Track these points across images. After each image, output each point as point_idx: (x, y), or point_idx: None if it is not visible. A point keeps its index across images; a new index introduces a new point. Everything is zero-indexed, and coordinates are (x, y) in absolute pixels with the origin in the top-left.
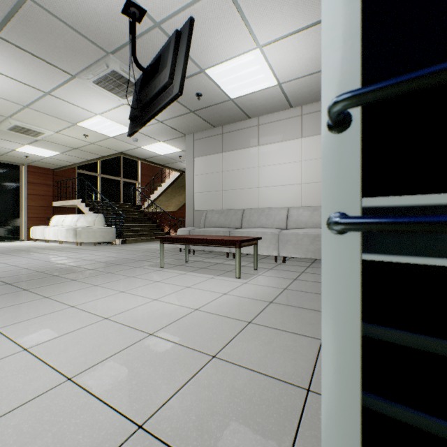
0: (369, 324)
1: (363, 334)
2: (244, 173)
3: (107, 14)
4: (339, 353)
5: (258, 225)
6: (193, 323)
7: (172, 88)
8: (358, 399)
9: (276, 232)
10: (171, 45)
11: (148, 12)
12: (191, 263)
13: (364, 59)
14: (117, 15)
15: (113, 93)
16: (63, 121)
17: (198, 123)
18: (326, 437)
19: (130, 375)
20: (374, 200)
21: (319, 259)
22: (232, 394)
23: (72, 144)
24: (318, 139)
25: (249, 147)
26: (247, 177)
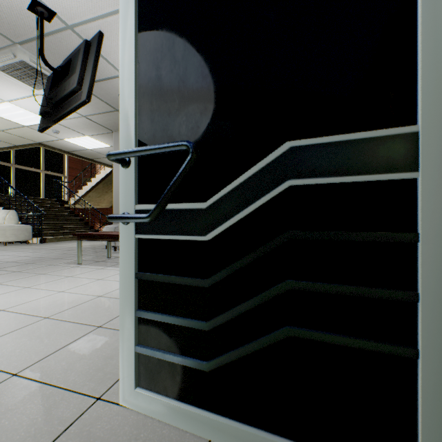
0: (140, 272)
1: (136, 278)
2: None
3: (11, 7)
4: (126, 290)
5: None
6: (91, 306)
7: (81, 94)
8: (134, 313)
9: None
10: (81, 52)
11: (58, 15)
12: (113, 259)
13: (139, 129)
14: (23, 10)
15: (24, 83)
16: None
17: None
18: (121, 339)
19: (16, 346)
20: (140, 206)
21: None
22: (103, 347)
23: None
24: None
25: None
26: None
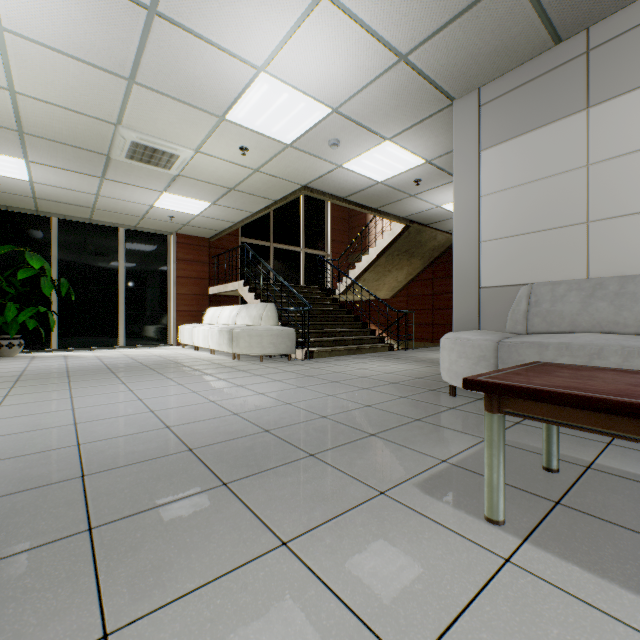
0: None
1: None
2: None
3: None
4: None
5: None
6: None
7: None
8: None
9: None
10: None
11: None
12: (590, 489)
13: None
14: None
15: None
16: (200, 112)
17: (511, 33)
18: None
19: None
20: None
21: None
22: None
23: (226, 180)
24: None
25: None
26: None
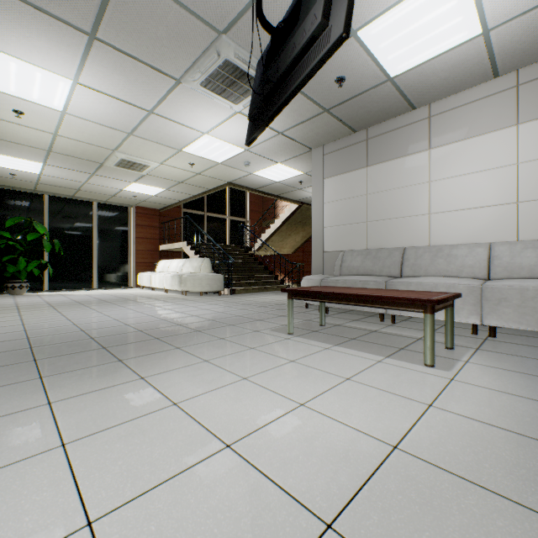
0: None
1: None
2: (403, 194)
3: None
4: None
5: (432, 273)
6: (412, 500)
7: (326, 34)
8: None
9: (475, 285)
10: None
11: None
12: (329, 329)
13: None
14: None
15: (224, 98)
16: (167, 147)
17: (332, 128)
18: None
19: None
20: None
21: None
22: None
23: (178, 177)
24: None
25: (413, 152)
26: (409, 198)
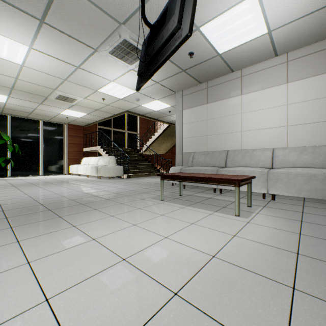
0: None
1: None
2: (227, 120)
3: None
4: None
5: (242, 165)
6: (219, 280)
7: (180, 32)
8: None
9: (264, 171)
10: None
11: None
12: (185, 197)
13: None
14: None
15: (123, 61)
16: (88, 89)
17: (187, 80)
18: None
19: None
20: None
21: (307, 197)
22: None
23: (95, 107)
24: (306, 82)
25: (232, 96)
26: (230, 122)
